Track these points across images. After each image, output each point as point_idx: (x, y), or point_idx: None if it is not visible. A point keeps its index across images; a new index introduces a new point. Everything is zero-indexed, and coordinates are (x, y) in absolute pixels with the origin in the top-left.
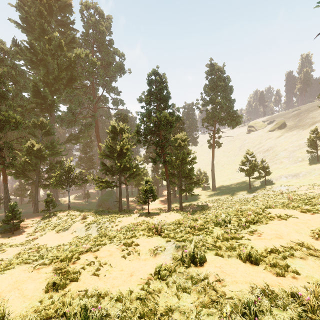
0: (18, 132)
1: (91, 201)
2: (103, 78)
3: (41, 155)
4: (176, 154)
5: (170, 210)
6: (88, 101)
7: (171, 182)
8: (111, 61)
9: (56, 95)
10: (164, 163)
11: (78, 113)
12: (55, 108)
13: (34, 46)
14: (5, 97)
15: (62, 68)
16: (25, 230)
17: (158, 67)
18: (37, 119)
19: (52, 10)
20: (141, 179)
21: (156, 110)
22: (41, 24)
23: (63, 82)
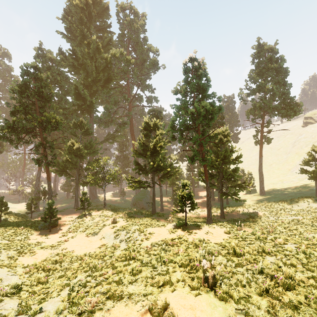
0: (62, 132)
1: (126, 199)
2: (137, 76)
3: (80, 154)
4: (216, 152)
5: (210, 217)
6: (123, 100)
7: (210, 184)
8: (145, 58)
9: (95, 97)
10: (203, 162)
11: (114, 112)
12: (93, 109)
13: (75, 51)
14: (49, 99)
15: (100, 69)
16: (61, 228)
17: (195, 52)
18: (77, 120)
19: (91, 17)
20: (175, 178)
21: (193, 102)
22: (82, 30)
23: (100, 84)
